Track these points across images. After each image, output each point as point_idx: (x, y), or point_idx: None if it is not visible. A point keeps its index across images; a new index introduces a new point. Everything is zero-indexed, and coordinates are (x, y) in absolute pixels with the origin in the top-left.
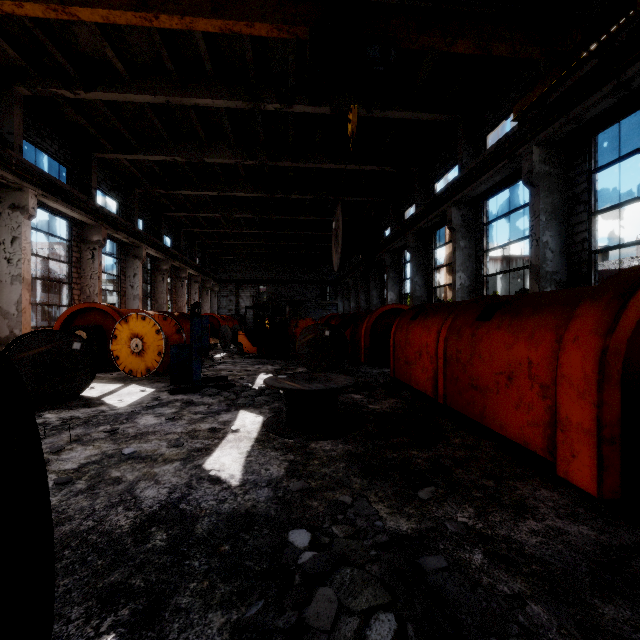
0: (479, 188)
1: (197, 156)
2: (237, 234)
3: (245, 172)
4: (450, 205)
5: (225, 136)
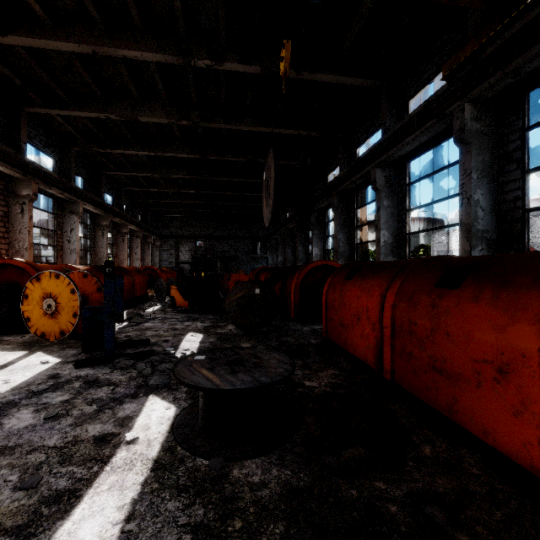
0: (404, 149)
1: (131, 114)
2: (176, 194)
3: (180, 134)
4: (374, 166)
5: (158, 96)
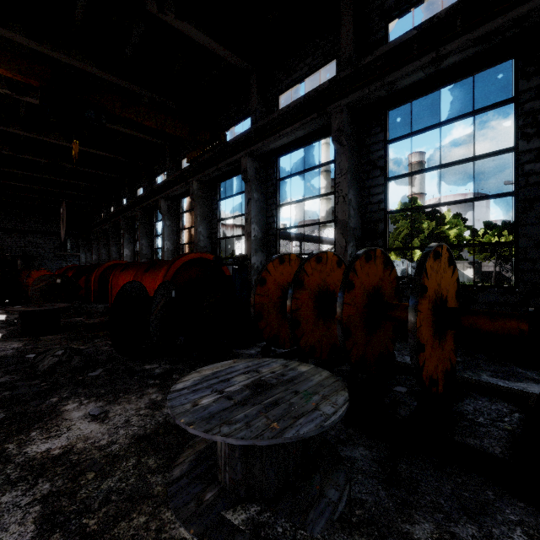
0: (175, 192)
1: None
2: None
3: None
4: (160, 197)
5: None
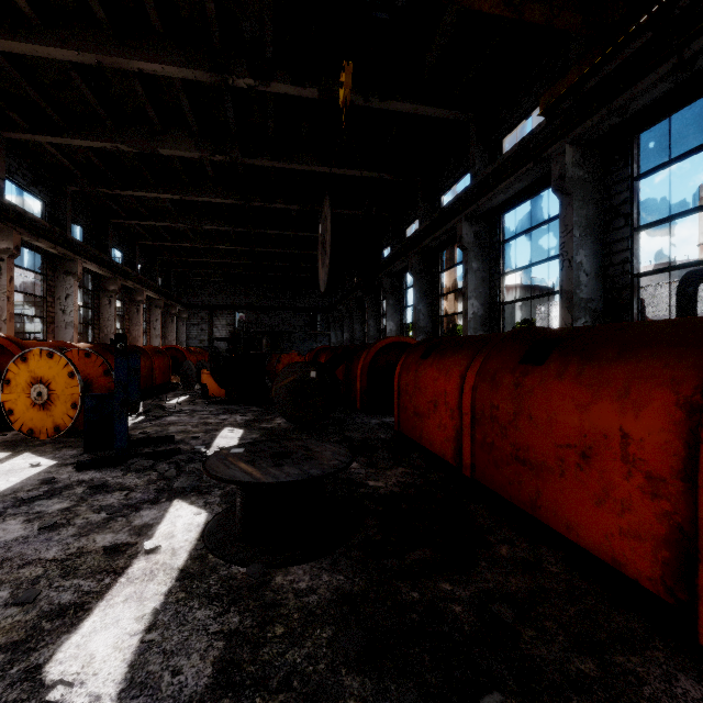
0: (496, 199)
1: (148, 145)
2: (209, 250)
3: (215, 172)
4: (461, 219)
5: (185, 122)
